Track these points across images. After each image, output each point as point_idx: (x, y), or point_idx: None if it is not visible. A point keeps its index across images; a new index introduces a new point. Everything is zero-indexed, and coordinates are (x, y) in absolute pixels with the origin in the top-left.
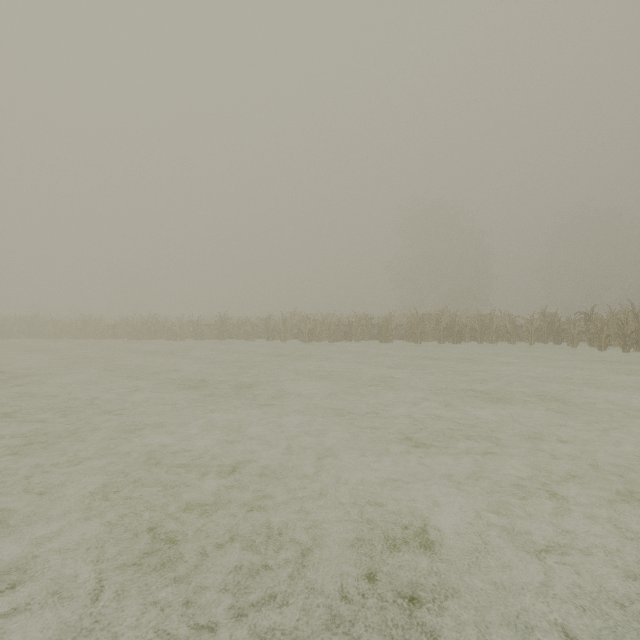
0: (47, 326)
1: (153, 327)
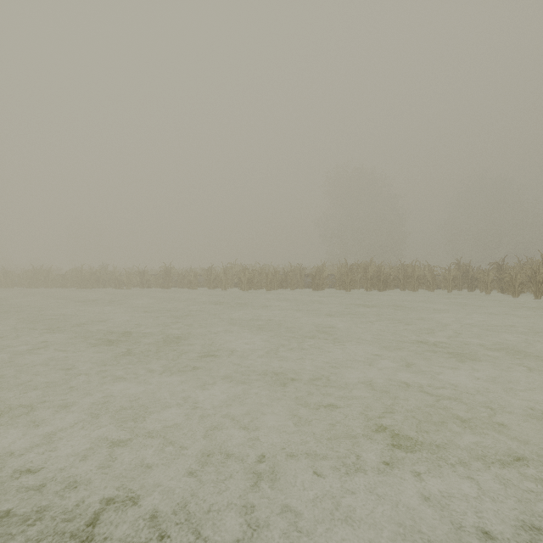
0: None
1: (101, 276)
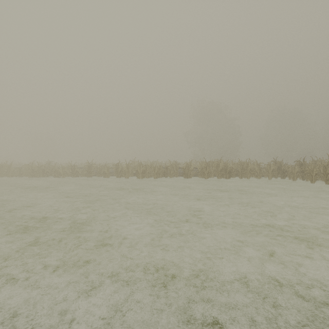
0: None
1: (45, 169)
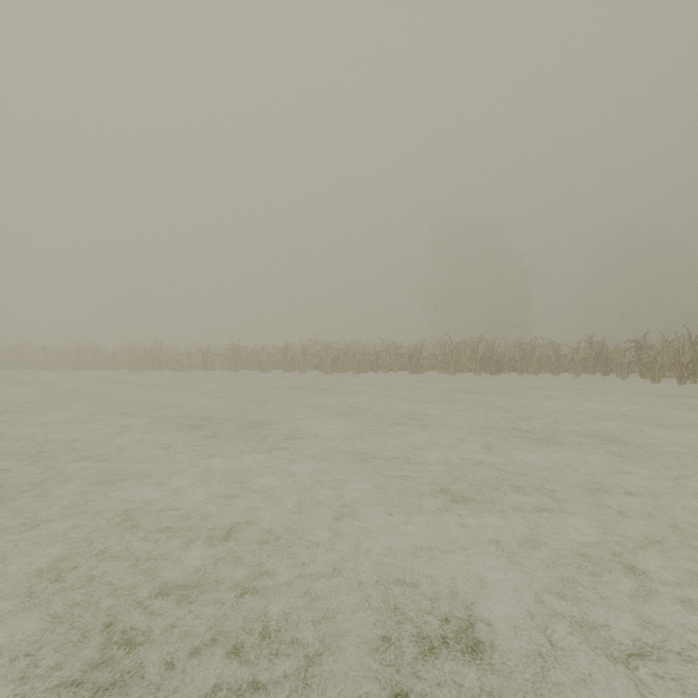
0: (38, 356)
1: (157, 357)
